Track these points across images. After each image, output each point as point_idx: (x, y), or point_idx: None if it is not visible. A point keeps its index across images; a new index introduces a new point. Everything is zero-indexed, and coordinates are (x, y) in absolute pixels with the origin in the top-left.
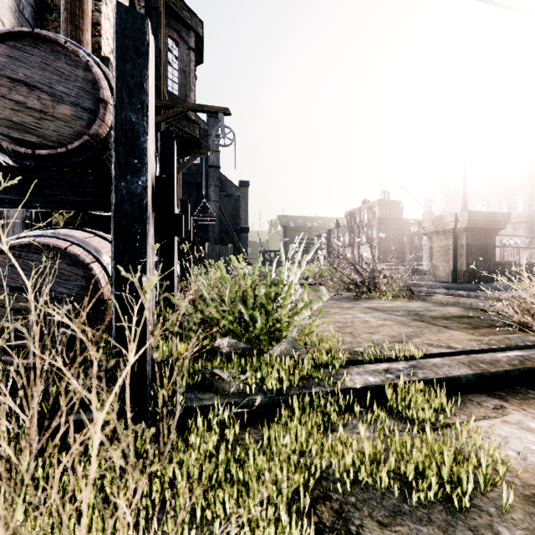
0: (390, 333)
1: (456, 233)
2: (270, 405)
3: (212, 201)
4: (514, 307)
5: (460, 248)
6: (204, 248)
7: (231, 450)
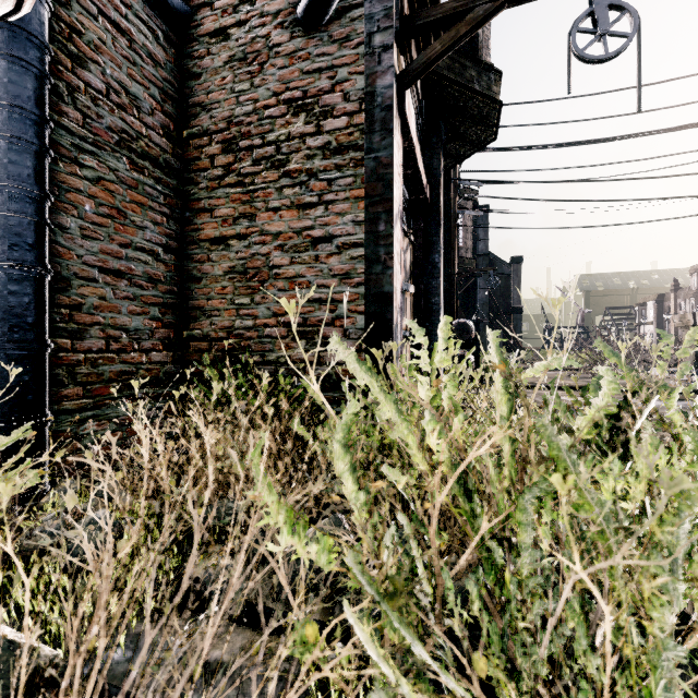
0: None
1: None
2: None
3: (481, 289)
4: None
5: None
6: None
7: None
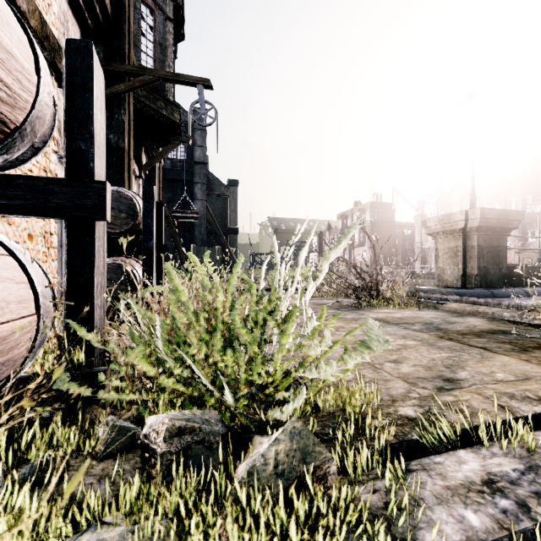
0: (422, 362)
1: (465, 233)
2: None
3: (199, 200)
4: None
5: (470, 250)
6: (190, 250)
7: None
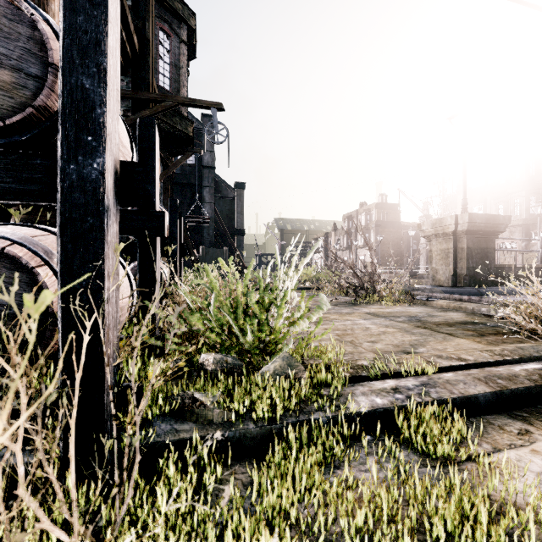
0: (393, 342)
1: (456, 236)
2: (261, 436)
3: (207, 203)
4: (522, 313)
5: (460, 251)
6: (198, 251)
7: (212, 498)
